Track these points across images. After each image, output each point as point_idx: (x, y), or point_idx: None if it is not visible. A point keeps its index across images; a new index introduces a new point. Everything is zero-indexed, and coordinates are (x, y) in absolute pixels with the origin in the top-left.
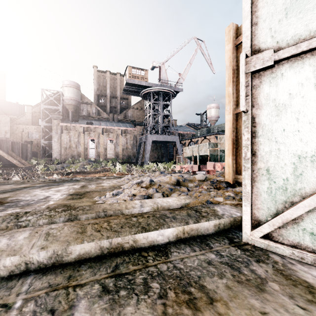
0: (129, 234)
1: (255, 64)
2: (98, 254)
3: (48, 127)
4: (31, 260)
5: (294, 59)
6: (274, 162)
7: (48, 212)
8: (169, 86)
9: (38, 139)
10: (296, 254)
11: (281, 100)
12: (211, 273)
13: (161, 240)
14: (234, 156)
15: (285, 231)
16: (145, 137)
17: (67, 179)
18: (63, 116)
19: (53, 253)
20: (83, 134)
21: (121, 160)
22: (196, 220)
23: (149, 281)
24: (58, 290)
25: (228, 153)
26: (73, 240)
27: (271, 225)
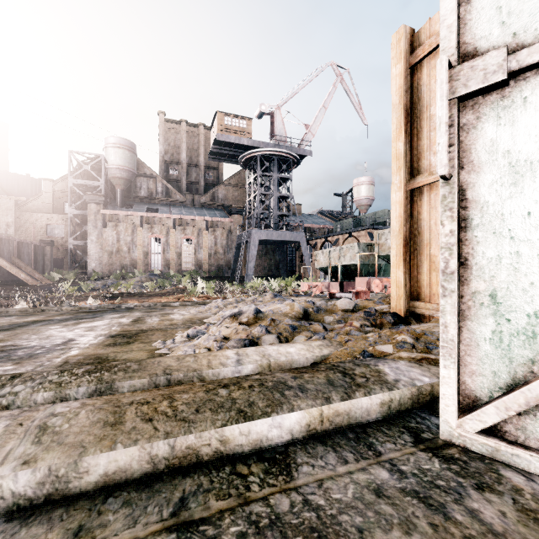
0: (211, 427)
1: (466, 82)
2: (147, 470)
3: (81, 216)
4: None
5: None
6: (508, 279)
7: (57, 375)
8: (289, 147)
9: (63, 238)
10: None
11: (522, 154)
12: (385, 519)
13: (277, 437)
14: (407, 266)
15: (532, 421)
16: (248, 233)
17: (112, 307)
18: (106, 198)
19: (47, 473)
20: (140, 229)
21: (206, 274)
22: (345, 393)
23: None
24: None
25: (397, 262)
26: (95, 442)
27: (503, 408)
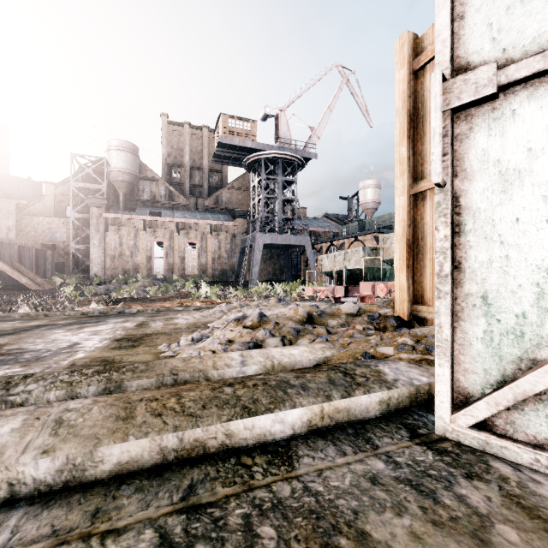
0: (217, 422)
1: (459, 94)
2: (157, 461)
3: (83, 220)
4: (21, 478)
5: (538, 81)
6: (498, 281)
7: (68, 375)
8: (294, 149)
9: (65, 242)
10: (544, 462)
11: (511, 163)
12: (379, 503)
13: (280, 432)
14: (410, 270)
15: (520, 416)
16: (252, 237)
17: (115, 311)
18: (109, 202)
19: (65, 461)
20: (143, 233)
21: (209, 278)
22: (345, 392)
23: (256, 521)
24: (68, 542)
25: (400, 266)
26: (108, 434)
27: (493, 404)
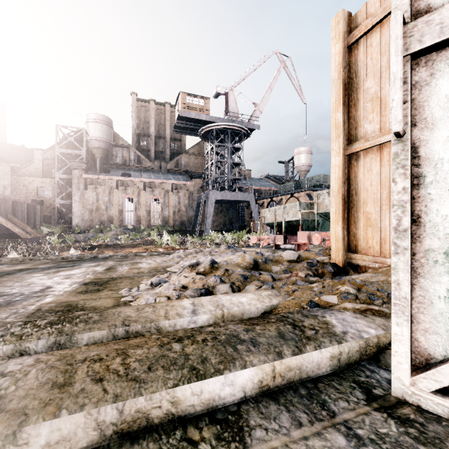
0: (162, 388)
1: (421, 37)
2: (93, 437)
3: (66, 180)
4: None
5: None
6: None
7: (20, 327)
8: (240, 121)
9: (51, 198)
10: None
11: None
12: None
13: (230, 395)
14: (345, 222)
15: None
16: (206, 194)
17: (90, 256)
18: (87, 165)
19: None
20: (116, 190)
21: (171, 228)
22: (296, 347)
23: None
24: None
25: (336, 218)
26: (38, 408)
27: None
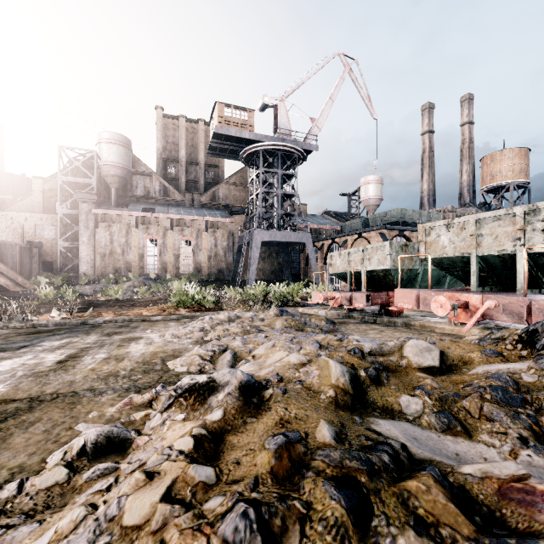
0: None
1: None
2: None
3: (72, 216)
4: None
5: None
6: None
7: None
8: (294, 141)
9: (53, 239)
10: None
11: None
12: None
13: None
14: None
15: None
16: (250, 234)
17: (75, 322)
18: (99, 197)
19: None
20: (135, 229)
21: (205, 277)
22: None
23: None
24: None
25: None
26: None
27: None
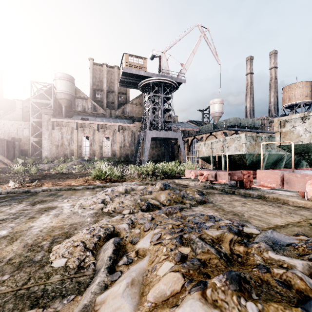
0: None
1: None
2: None
3: (39, 123)
4: None
5: None
6: None
7: None
8: (171, 77)
9: (28, 137)
10: None
11: None
12: None
13: None
14: None
15: None
16: (144, 133)
17: (21, 191)
18: (55, 111)
19: None
20: (76, 131)
21: (118, 159)
22: None
23: None
24: None
25: None
26: None
27: None
